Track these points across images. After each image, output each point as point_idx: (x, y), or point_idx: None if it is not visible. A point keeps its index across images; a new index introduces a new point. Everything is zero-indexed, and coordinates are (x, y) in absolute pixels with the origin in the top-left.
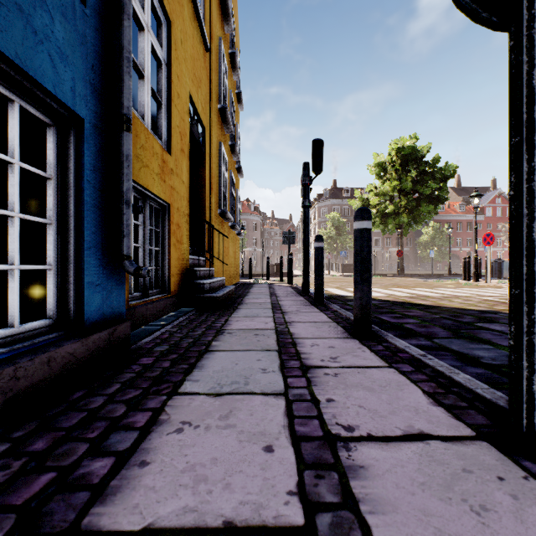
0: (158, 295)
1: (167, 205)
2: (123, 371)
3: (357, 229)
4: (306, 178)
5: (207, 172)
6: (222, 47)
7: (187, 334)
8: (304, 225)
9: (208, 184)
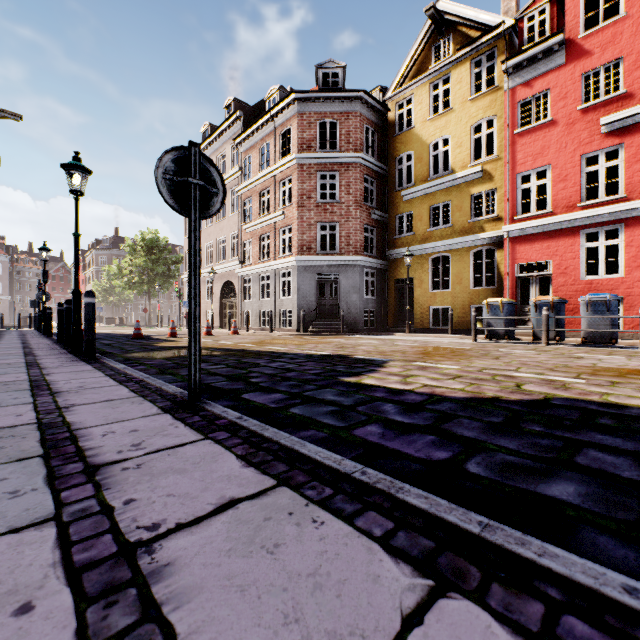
0: None
1: None
2: None
3: (41, 314)
4: (39, 285)
5: None
6: None
7: None
8: (39, 304)
9: None
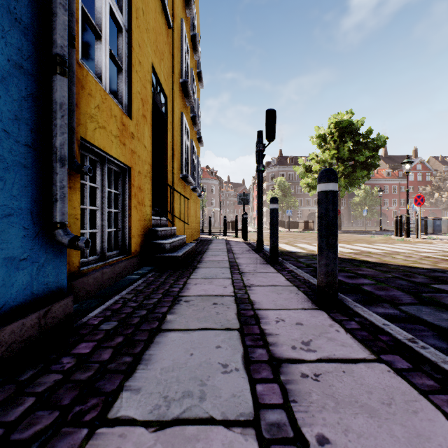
0: (118, 256)
1: (128, 168)
2: (49, 369)
3: (322, 192)
4: (260, 145)
5: (169, 140)
6: (184, 27)
7: (141, 303)
8: (258, 188)
9: (171, 150)
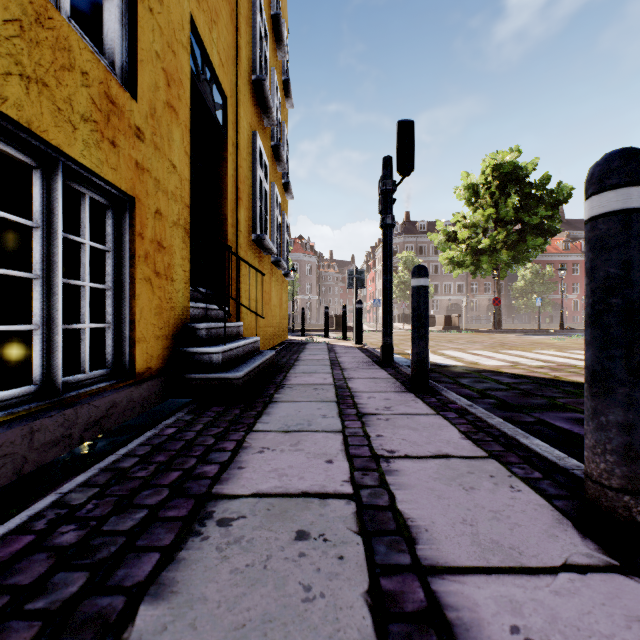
0: (102, 382)
1: (129, 200)
2: None
3: (609, 215)
4: (387, 181)
5: (231, 171)
6: None
7: (93, 531)
8: (384, 255)
9: (234, 191)
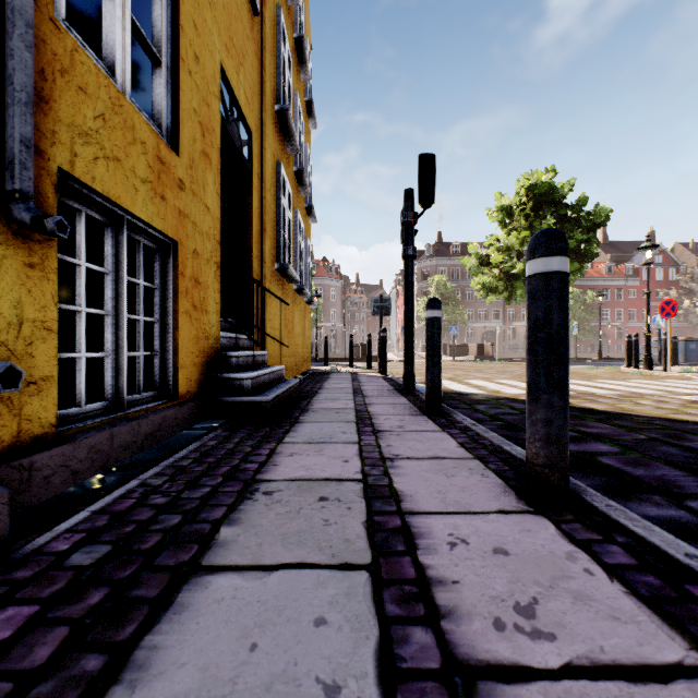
0: (152, 402)
1: (173, 243)
2: None
3: (537, 275)
4: (408, 213)
5: (256, 204)
6: (281, 19)
7: (176, 497)
8: (406, 286)
9: (259, 222)
